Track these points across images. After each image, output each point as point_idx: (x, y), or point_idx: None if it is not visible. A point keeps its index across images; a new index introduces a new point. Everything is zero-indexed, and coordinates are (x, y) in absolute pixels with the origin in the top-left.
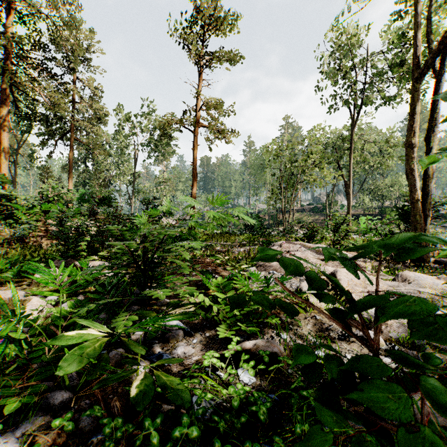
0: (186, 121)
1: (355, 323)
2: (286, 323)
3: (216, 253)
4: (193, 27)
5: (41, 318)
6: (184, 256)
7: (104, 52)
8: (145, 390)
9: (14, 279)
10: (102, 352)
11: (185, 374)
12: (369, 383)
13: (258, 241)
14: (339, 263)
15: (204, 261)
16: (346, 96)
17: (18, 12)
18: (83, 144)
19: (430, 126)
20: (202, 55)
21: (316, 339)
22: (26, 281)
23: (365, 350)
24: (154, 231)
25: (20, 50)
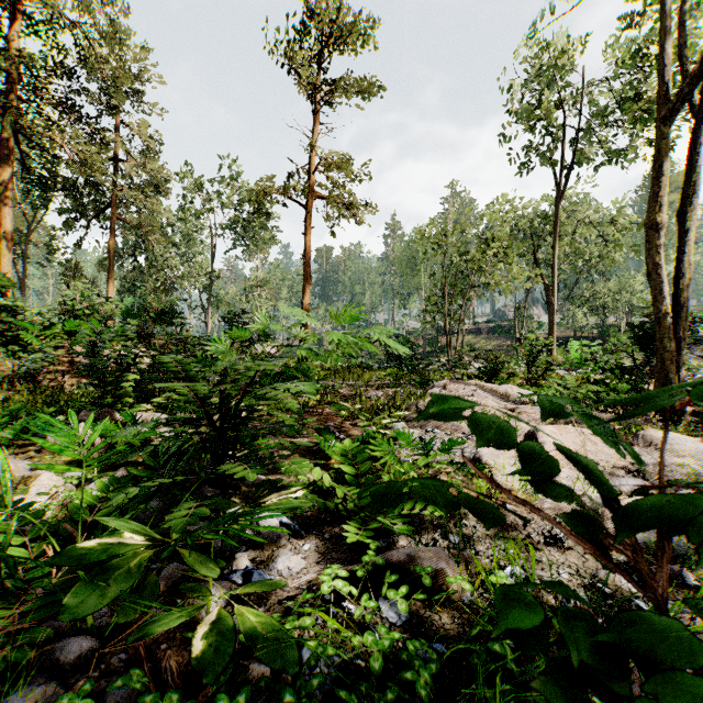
0: (293, 189)
1: (614, 546)
2: (456, 515)
3: (342, 398)
4: (305, 40)
5: (54, 508)
6: (288, 407)
7: (164, 81)
8: (219, 643)
9: (16, 442)
10: (152, 566)
11: (290, 606)
12: (662, 682)
13: (407, 379)
14: (538, 416)
15: (322, 412)
16: (548, 149)
17: (28, 18)
18: (131, 227)
19: (686, 195)
20: (318, 84)
21: (509, 544)
22: (36, 445)
23: (591, 563)
24: (238, 365)
25: (31, 77)
